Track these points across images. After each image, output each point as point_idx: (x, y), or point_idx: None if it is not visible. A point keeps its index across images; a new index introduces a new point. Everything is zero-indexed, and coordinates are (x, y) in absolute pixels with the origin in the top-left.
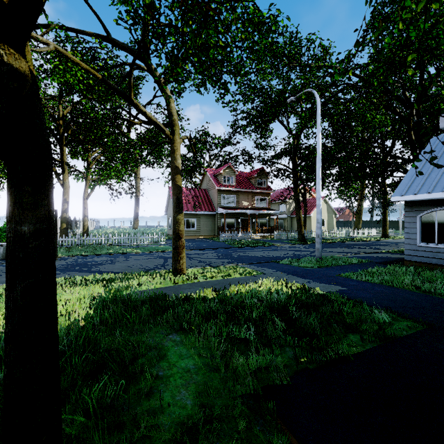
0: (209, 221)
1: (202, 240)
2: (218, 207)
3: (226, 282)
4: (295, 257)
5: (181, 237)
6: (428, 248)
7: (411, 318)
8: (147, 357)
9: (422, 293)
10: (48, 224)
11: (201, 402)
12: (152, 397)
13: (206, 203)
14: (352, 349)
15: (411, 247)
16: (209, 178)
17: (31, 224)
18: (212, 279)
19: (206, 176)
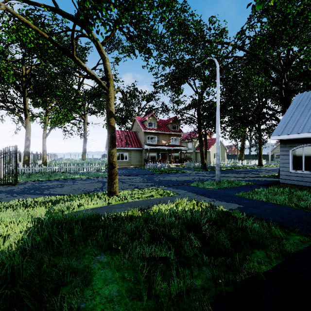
0: (138, 155)
1: (133, 168)
2: (144, 144)
3: (150, 202)
4: (201, 181)
5: (114, 167)
6: (297, 174)
7: (300, 232)
8: (72, 285)
9: (300, 209)
10: None
11: None
12: None
13: (135, 141)
14: (262, 267)
15: (284, 173)
16: (138, 123)
17: None
18: (139, 200)
19: (135, 122)
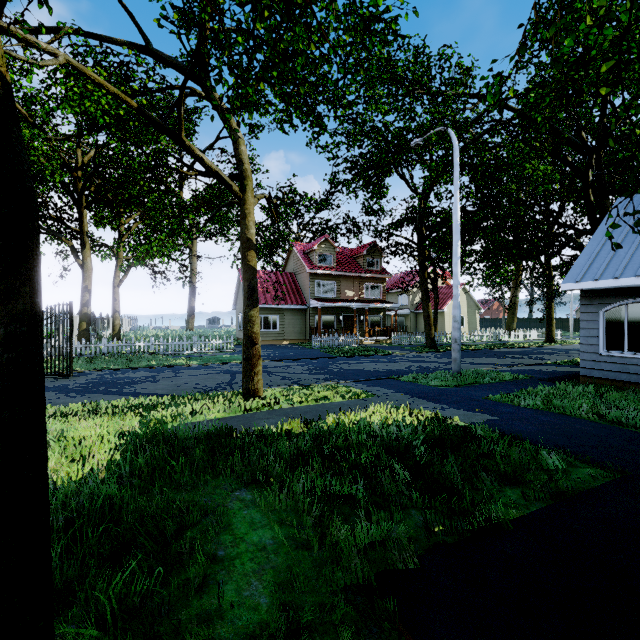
0: (298, 319)
1: (288, 346)
2: (310, 299)
3: (322, 409)
4: (423, 372)
5: (255, 343)
6: (614, 358)
7: (594, 462)
8: (201, 527)
9: (608, 424)
10: (30, 325)
11: (282, 599)
12: (207, 593)
13: (293, 293)
14: (511, 511)
15: (589, 356)
16: (298, 257)
17: (0, 325)
18: (301, 405)
19: (293, 254)
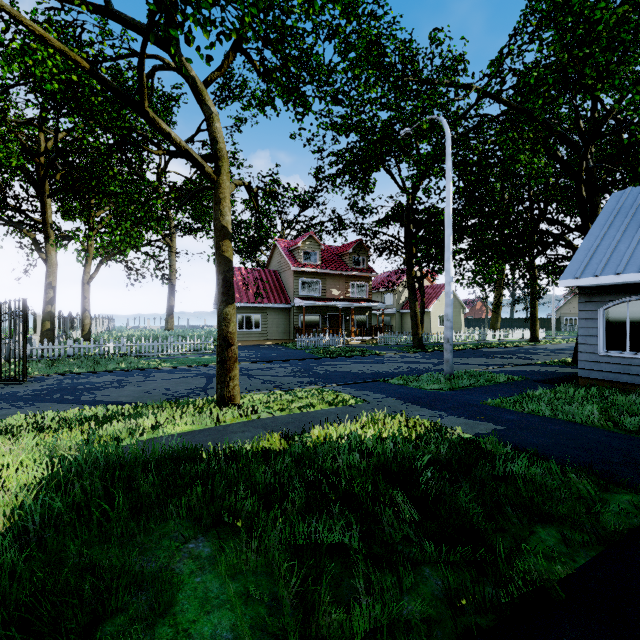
0: (282, 318)
1: (271, 347)
2: (294, 298)
3: (306, 419)
4: (412, 373)
5: (231, 344)
6: (615, 359)
7: (630, 485)
8: (128, 613)
9: (625, 433)
10: None
11: None
12: None
13: (276, 291)
14: (556, 568)
15: (588, 357)
16: (282, 254)
17: None
18: (283, 414)
19: (276, 251)
